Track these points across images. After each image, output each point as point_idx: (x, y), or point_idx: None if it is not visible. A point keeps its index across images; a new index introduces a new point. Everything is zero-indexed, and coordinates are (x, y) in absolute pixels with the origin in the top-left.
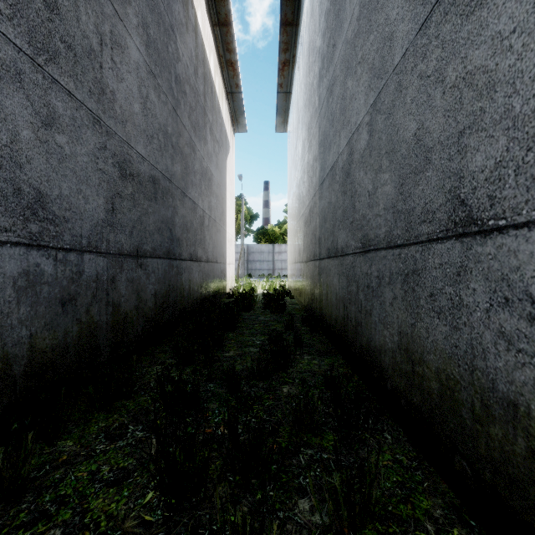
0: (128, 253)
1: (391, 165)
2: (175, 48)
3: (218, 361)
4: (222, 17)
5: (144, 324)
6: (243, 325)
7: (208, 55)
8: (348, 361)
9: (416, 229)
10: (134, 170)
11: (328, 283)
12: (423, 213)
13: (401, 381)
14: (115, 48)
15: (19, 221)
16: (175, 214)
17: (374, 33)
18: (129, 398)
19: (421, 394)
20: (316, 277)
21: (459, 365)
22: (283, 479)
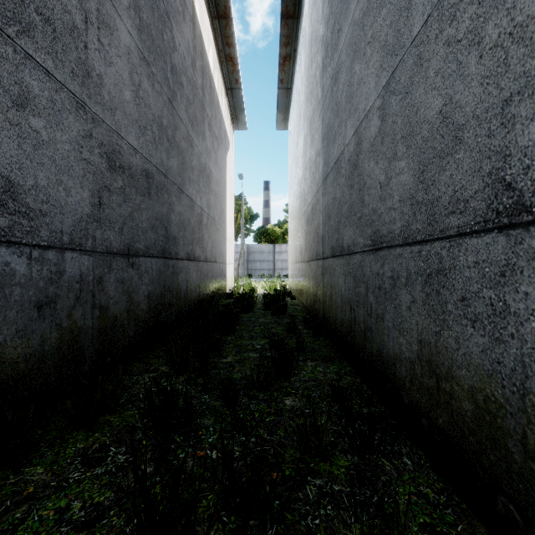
0: (117, 252)
1: (409, 150)
2: (171, 36)
3: (215, 368)
4: (221, 10)
5: (136, 328)
6: (243, 328)
7: (207, 48)
8: (355, 368)
9: (442, 222)
10: (124, 162)
11: (333, 284)
12: (451, 203)
13: (422, 397)
14: (103, 28)
15: None
16: (171, 211)
17: (386, 6)
18: (114, 412)
19: (449, 414)
20: (319, 278)
21: (503, 386)
22: (288, 520)
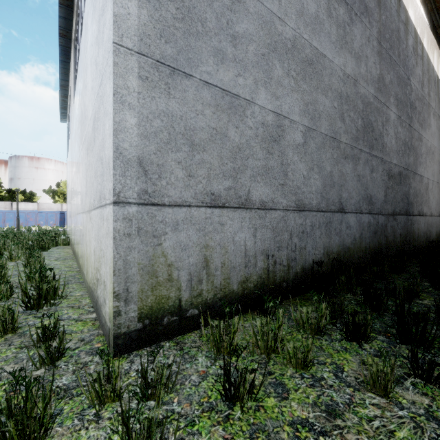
0: (390, 214)
1: None
2: (410, 87)
3: None
4: None
5: (395, 249)
6: None
7: (431, 59)
8: None
9: None
10: (392, 173)
11: None
12: None
13: None
14: (386, 123)
15: (367, 206)
16: (410, 188)
17: None
18: (402, 273)
19: None
20: None
21: None
22: None
